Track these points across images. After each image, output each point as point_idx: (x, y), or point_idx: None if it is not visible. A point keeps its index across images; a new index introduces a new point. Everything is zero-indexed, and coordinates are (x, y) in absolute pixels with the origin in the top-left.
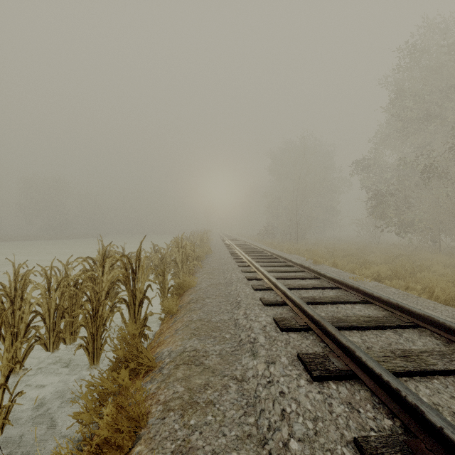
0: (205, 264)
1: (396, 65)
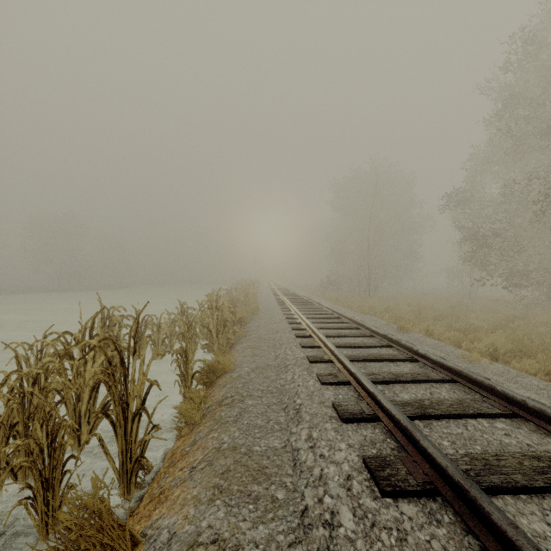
0: (249, 329)
1: (504, 63)
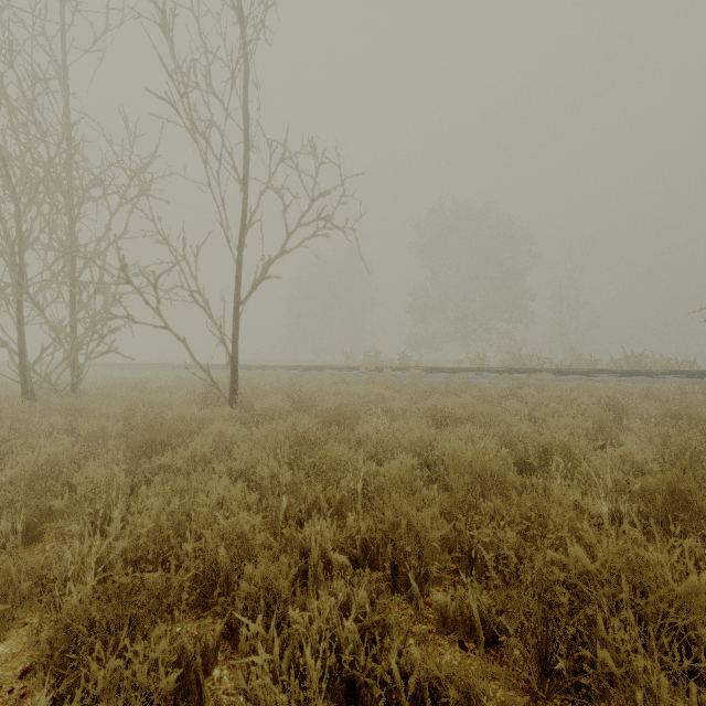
0: None
1: None
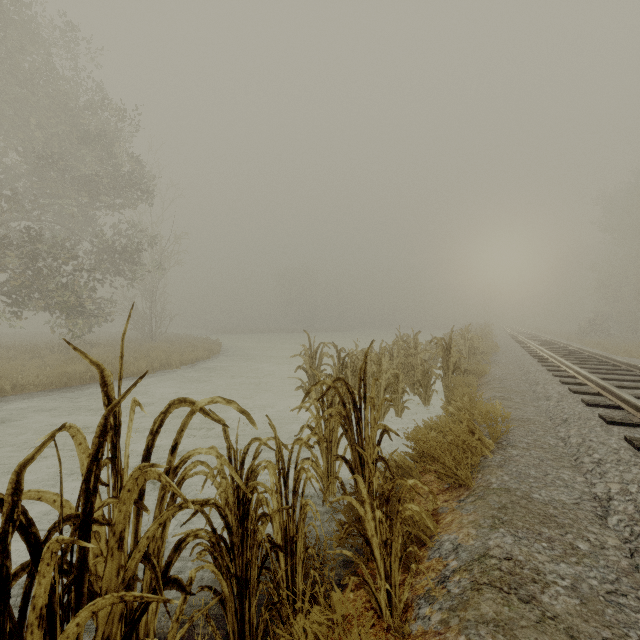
0: (492, 360)
1: None
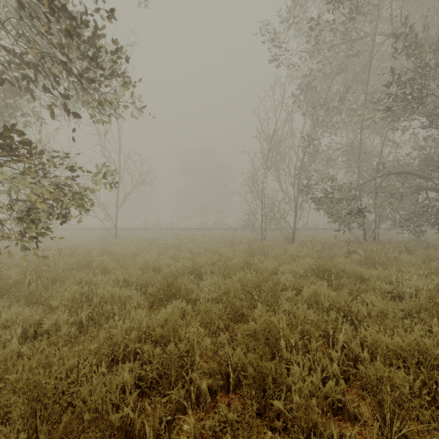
0: None
1: None
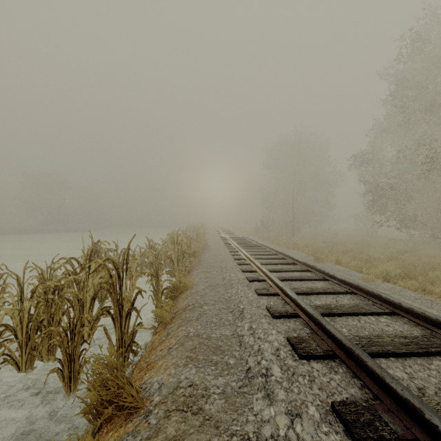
0: (201, 260)
1: (397, 55)
